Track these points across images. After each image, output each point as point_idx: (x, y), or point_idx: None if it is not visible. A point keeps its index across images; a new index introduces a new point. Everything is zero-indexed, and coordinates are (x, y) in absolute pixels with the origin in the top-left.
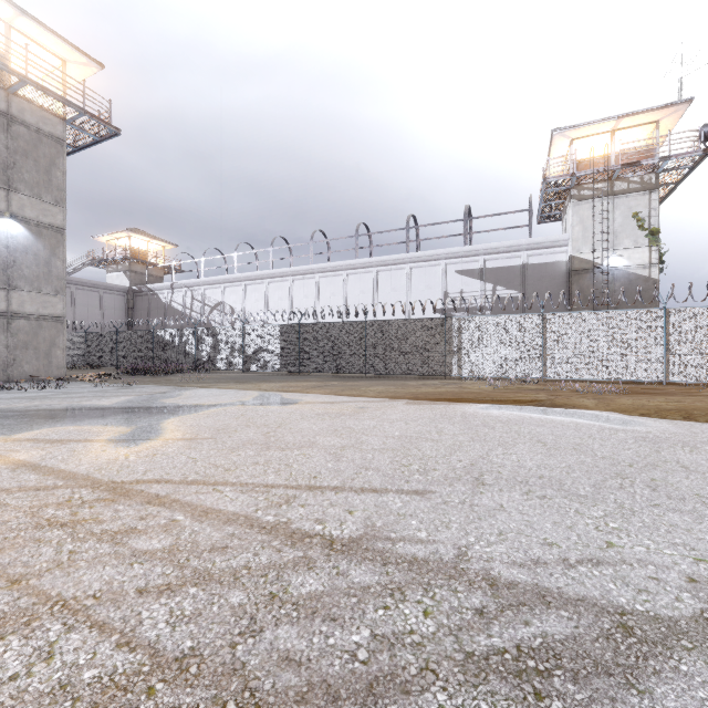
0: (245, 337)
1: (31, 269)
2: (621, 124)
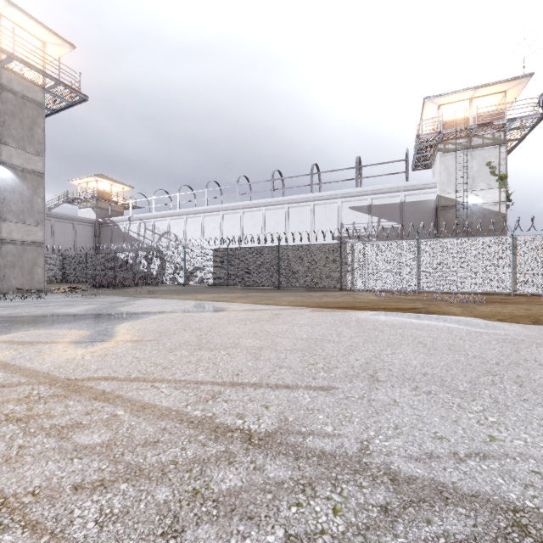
0: (185, 259)
1: (17, 205)
2: (477, 93)
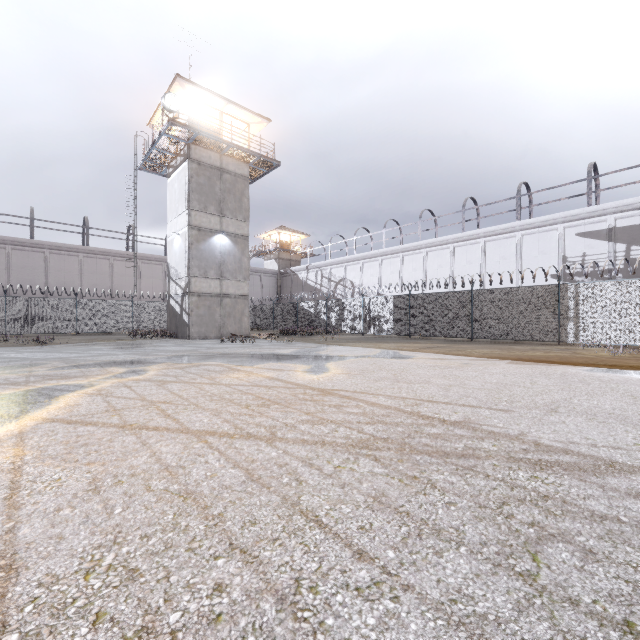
0: (364, 307)
1: (232, 265)
2: None
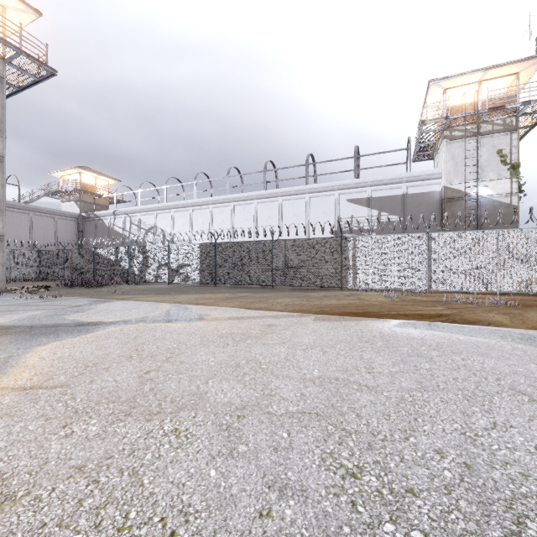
0: (170, 254)
1: None
2: (487, 75)
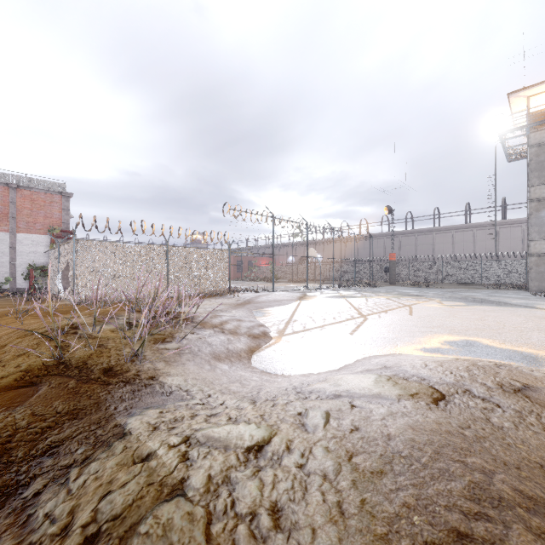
0: None
1: None
2: None
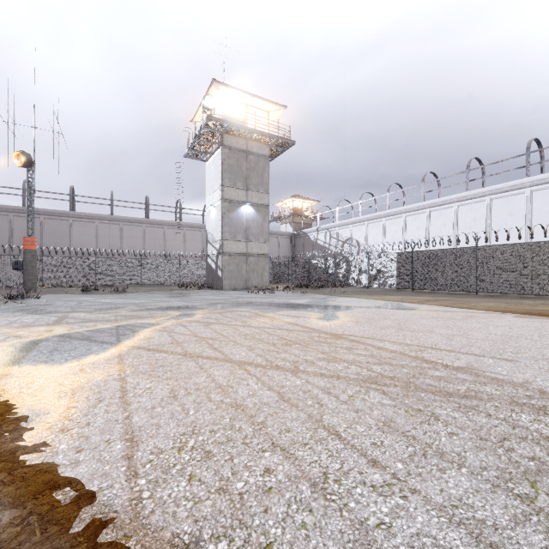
0: (369, 263)
1: (255, 230)
2: None
